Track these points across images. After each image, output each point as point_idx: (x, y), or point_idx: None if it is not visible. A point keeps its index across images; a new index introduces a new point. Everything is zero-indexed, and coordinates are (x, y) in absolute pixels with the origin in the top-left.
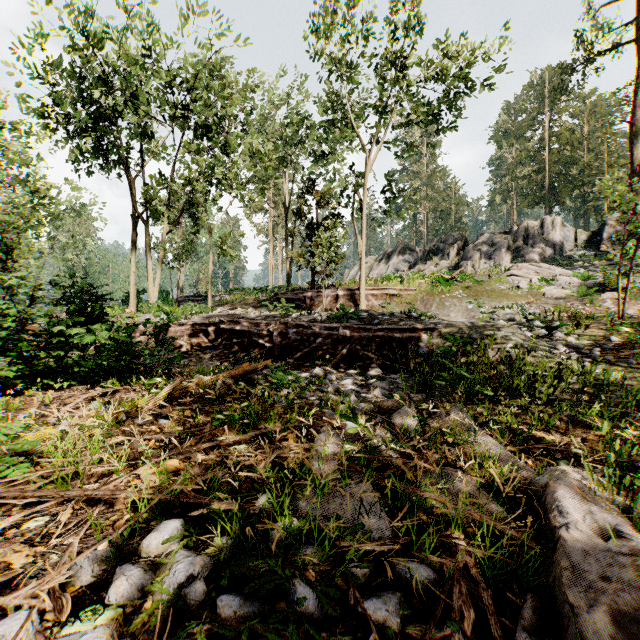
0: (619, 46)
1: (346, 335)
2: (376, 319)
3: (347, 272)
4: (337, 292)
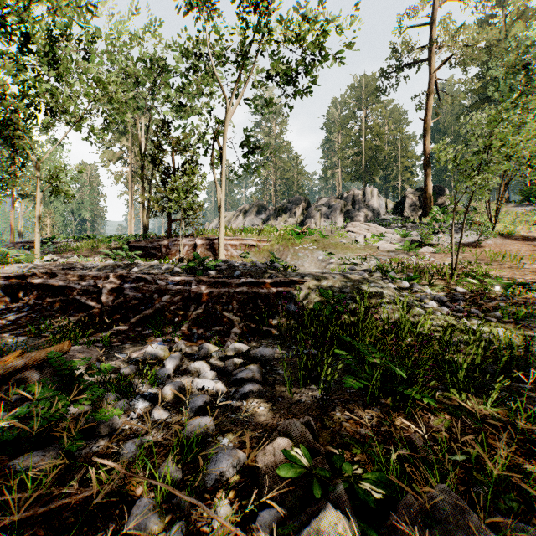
0: (416, 62)
1: (201, 292)
2: (237, 270)
3: (207, 225)
4: (195, 241)
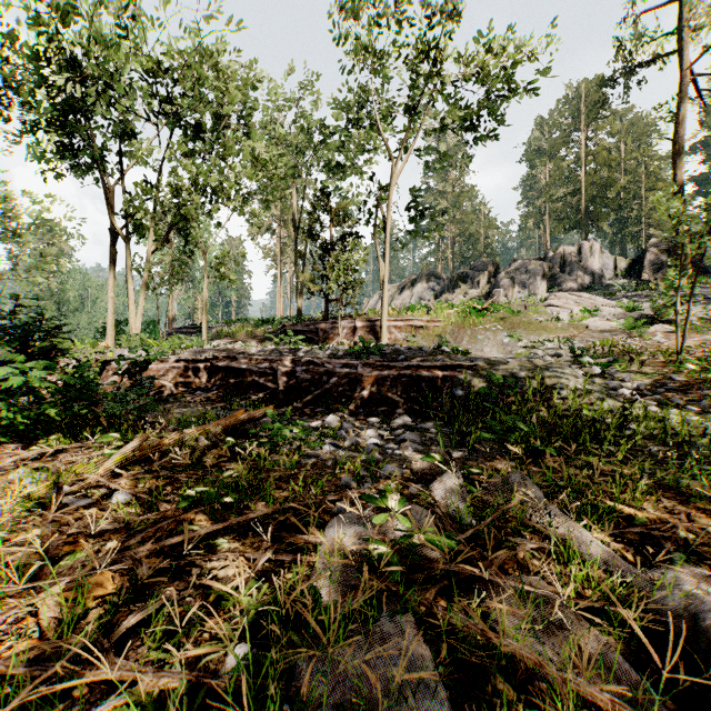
0: (662, 57)
1: (366, 374)
2: (401, 354)
3: (366, 301)
4: (355, 323)
